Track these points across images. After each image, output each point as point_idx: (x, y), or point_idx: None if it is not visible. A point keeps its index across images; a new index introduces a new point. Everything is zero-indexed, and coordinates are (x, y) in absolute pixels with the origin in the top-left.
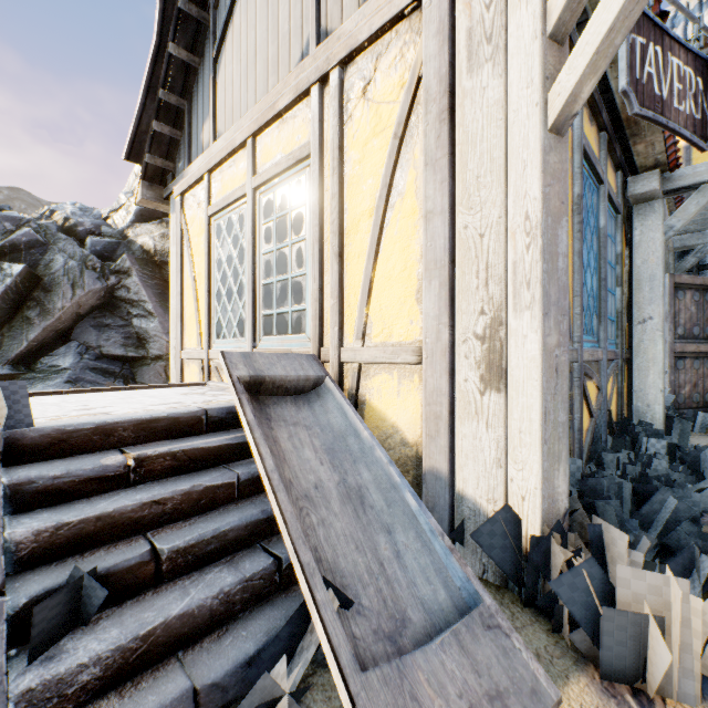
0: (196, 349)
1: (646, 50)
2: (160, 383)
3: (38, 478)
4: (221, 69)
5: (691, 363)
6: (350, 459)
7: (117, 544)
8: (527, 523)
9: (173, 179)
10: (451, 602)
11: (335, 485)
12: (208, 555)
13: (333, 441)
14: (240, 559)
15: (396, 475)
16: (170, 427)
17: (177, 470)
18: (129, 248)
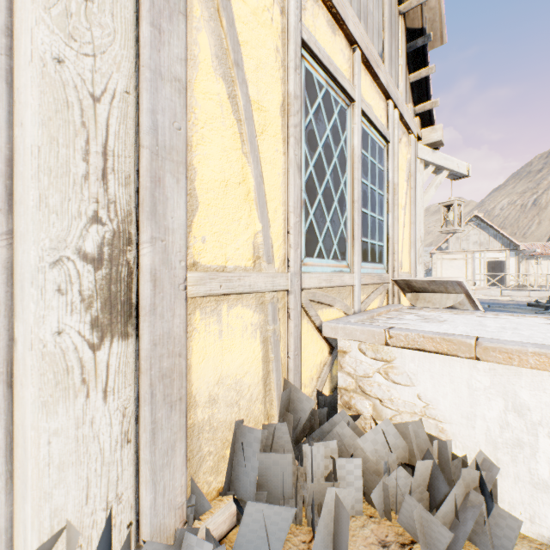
0: (250, 268)
1: None
2: None
3: None
4: None
5: None
6: None
7: None
8: None
9: None
10: None
11: None
12: None
13: None
14: None
15: None
16: None
17: None
18: None
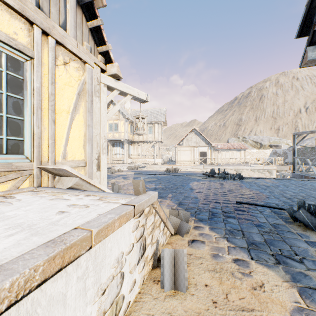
0: None
1: None
2: None
3: None
4: None
5: None
6: None
7: None
8: None
9: None
10: None
11: None
12: None
13: None
14: None
15: None
16: None
17: None
18: None
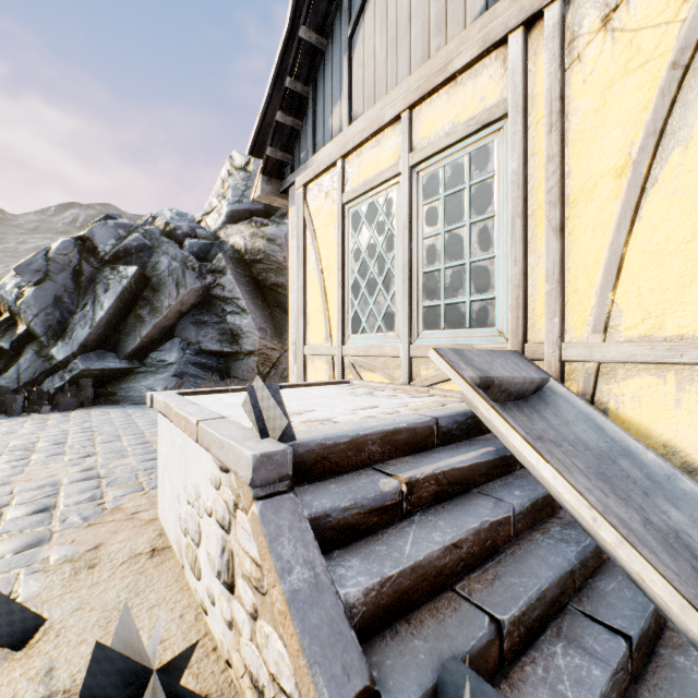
0: (323, 344)
1: None
2: (253, 377)
3: (330, 510)
4: (358, 45)
5: None
6: (636, 490)
7: (436, 606)
8: None
9: (291, 172)
10: None
11: (642, 527)
12: (533, 625)
13: (597, 463)
14: (572, 632)
15: None
16: (408, 440)
17: (438, 497)
18: (221, 248)
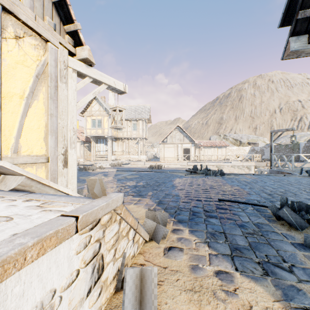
0: None
1: None
2: None
3: None
4: None
5: None
6: None
7: None
8: None
9: None
10: None
11: None
12: None
13: None
14: None
15: None
16: None
17: None
18: None
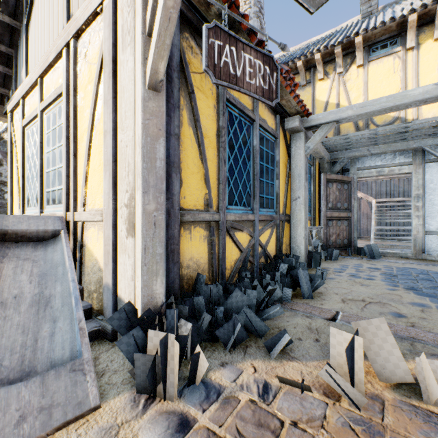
0: (18, 213)
1: (223, 48)
2: None
3: None
4: (30, 31)
5: (336, 223)
6: (54, 280)
7: None
8: (139, 311)
9: (8, 101)
10: (70, 359)
11: (33, 295)
12: None
13: (49, 269)
14: None
15: (72, 287)
16: None
17: None
18: (5, 146)
